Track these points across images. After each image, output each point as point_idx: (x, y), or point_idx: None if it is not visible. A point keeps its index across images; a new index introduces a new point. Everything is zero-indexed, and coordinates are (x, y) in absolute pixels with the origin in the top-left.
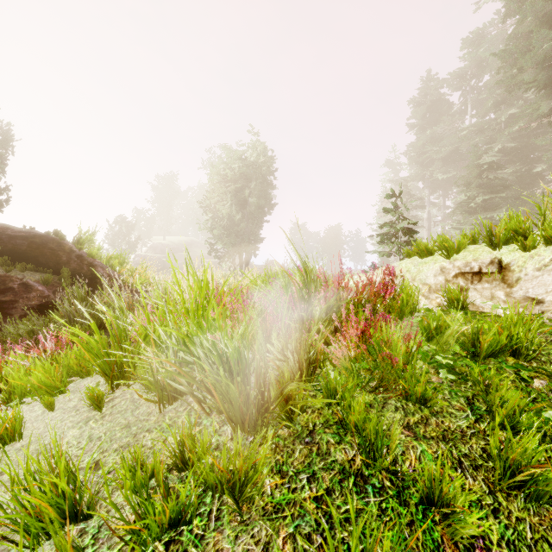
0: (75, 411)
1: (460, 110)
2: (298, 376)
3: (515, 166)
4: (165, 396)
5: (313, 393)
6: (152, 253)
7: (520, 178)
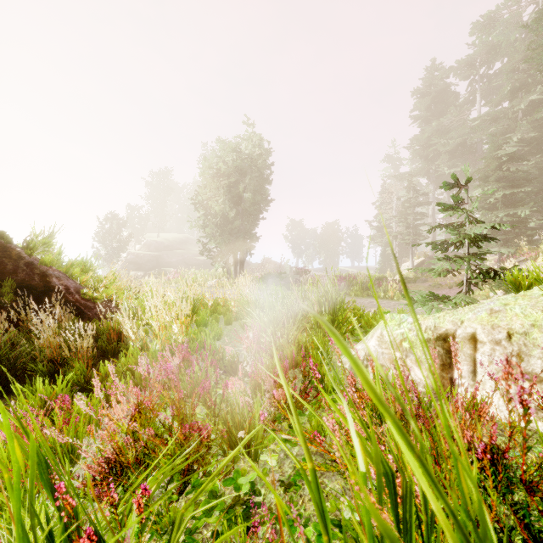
0: None
1: (467, 101)
2: None
3: (535, 158)
4: None
5: None
6: (145, 250)
7: (541, 171)
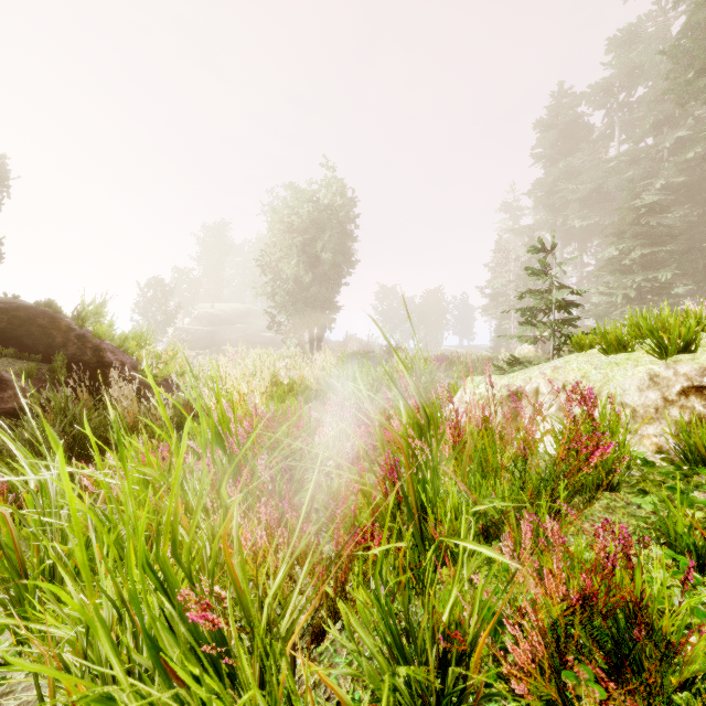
0: None
1: (603, 135)
2: None
3: (684, 209)
4: None
5: None
6: (197, 325)
7: (691, 224)
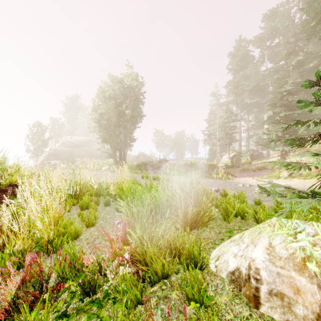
0: None
1: (259, 61)
2: None
3: (300, 94)
4: None
5: None
6: (62, 147)
7: None
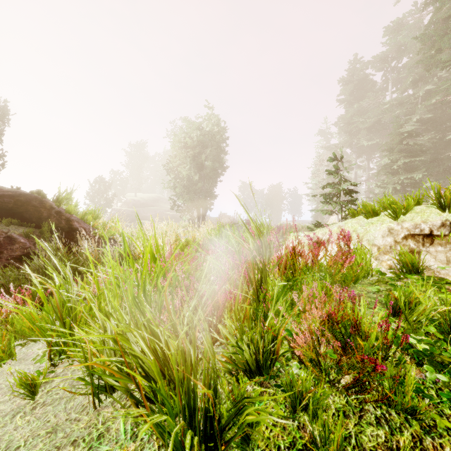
0: (9, 394)
1: (382, 88)
2: (255, 368)
3: (431, 134)
4: (102, 386)
5: (272, 391)
6: (125, 207)
7: (435, 144)
